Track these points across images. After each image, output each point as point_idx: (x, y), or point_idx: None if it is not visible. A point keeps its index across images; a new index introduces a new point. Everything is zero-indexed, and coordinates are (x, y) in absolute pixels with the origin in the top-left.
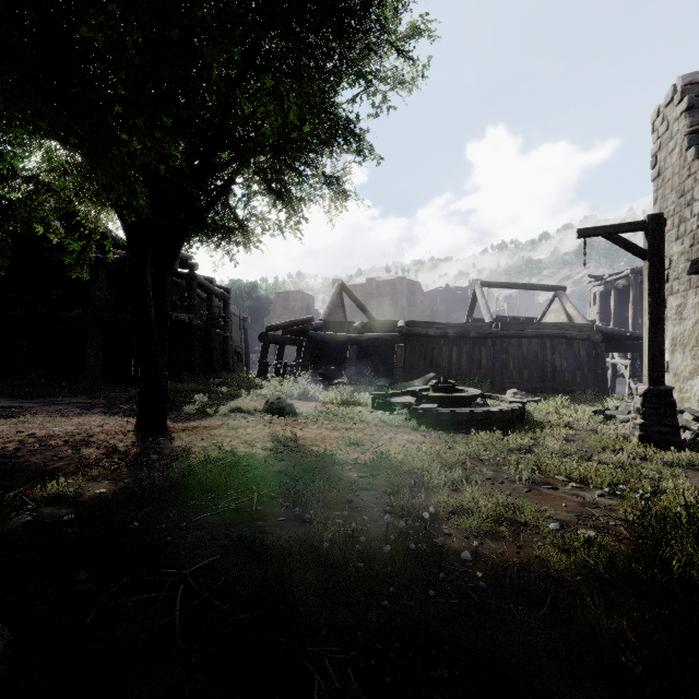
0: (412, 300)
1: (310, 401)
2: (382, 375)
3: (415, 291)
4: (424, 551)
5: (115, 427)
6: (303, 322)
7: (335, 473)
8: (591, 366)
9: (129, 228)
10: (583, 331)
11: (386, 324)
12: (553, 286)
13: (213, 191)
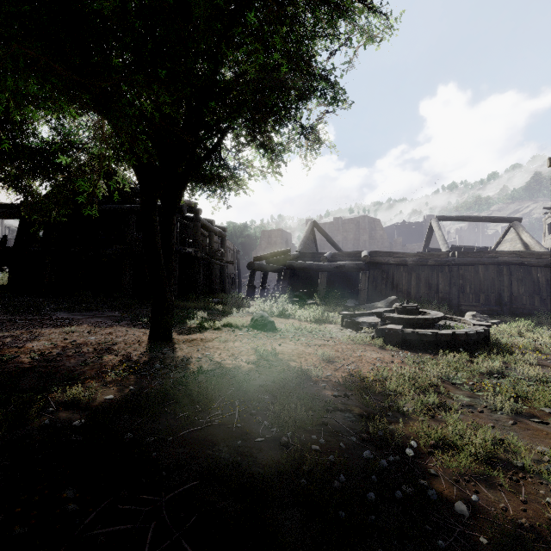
0: (372, 235)
1: (288, 318)
2: (348, 297)
3: (375, 226)
4: (410, 496)
5: (133, 338)
6: (282, 253)
7: (311, 390)
8: (550, 291)
9: (141, 177)
10: (542, 258)
11: (351, 254)
12: (508, 218)
13: (209, 147)
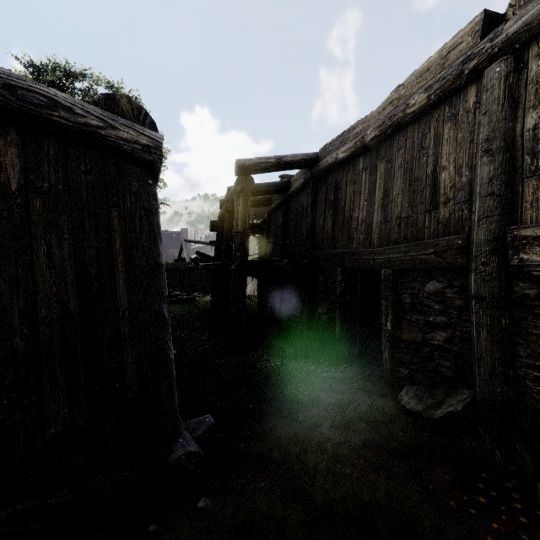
0: None
1: None
2: None
3: None
4: None
5: None
6: None
7: None
8: None
9: None
10: None
11: None
12: None
13: None
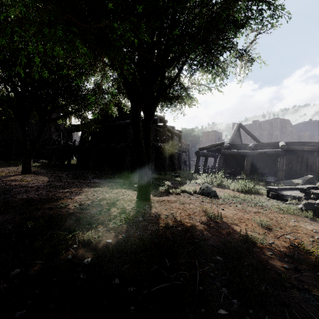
0: (283, 131)
1: (224, 188)
2: (268, 174)
3: (285, 125)
4: None
5: (128, 197)
6: (218, 145)
7: (259, 257)
8: None
9: (131, 98)
10: None
11: (270, 144)
12: None
13: (172, 77)
